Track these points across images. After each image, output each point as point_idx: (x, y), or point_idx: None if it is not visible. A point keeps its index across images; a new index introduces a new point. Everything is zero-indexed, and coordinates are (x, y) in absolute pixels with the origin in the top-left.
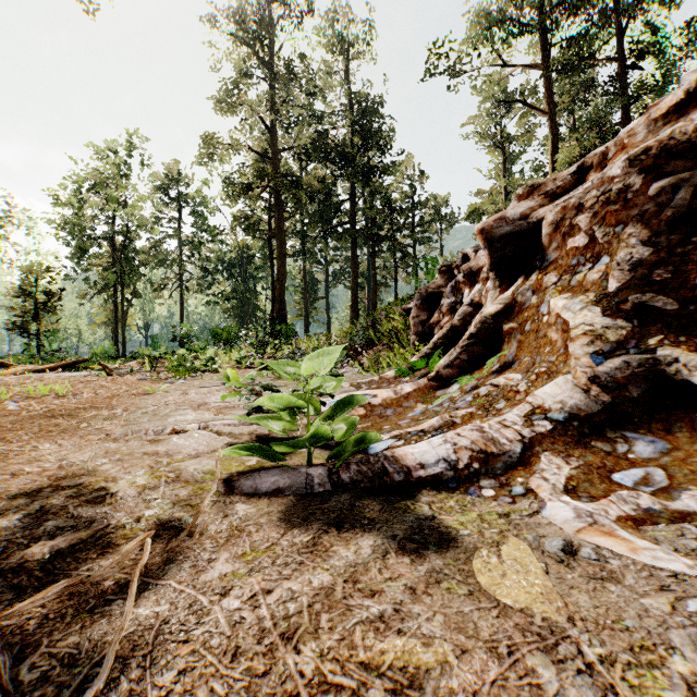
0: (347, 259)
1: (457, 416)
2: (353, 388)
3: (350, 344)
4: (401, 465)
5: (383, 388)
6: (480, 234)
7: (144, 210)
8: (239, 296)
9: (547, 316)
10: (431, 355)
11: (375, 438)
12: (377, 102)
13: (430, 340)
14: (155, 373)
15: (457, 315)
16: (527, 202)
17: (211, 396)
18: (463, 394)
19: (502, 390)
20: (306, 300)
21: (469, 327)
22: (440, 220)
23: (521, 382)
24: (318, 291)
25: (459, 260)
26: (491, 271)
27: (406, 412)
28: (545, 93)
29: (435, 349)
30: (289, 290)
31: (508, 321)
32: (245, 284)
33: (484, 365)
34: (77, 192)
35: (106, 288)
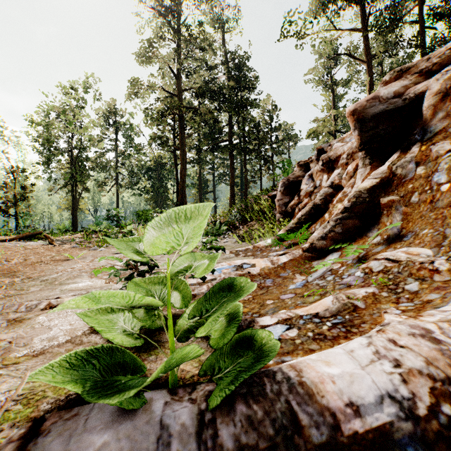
0: (228, 166)
1: (357, 298)
2: (232, 255)
3: (229, 221)
4: (319, 407)
5: (257, 255)
6: (352, 116)
7: (90, 131)
8: (155, 190)
9: (447, 184)
10: (296, 229)
11: (269, 344)
12: (248, 58)
13: (292, 217)
14: (88, 242)
15: (319, 195)
16: (400, 81)
17: (116, 263)
18: (347, 267)
19: (407, 267)
20: (200, 192)
21: (330, 205)
22: (290, 139)
23: (435, 259)
24: (208, 187)
25: (314, 155)
26: (361, 151)
27: (286, 283)
28: (364, 48)
29: (299, 223)
30: (188, 186)
31: (385, 194)
32: (160, 182)
33: (359, 237)
34: (43, 118)
35: (65, 184)
